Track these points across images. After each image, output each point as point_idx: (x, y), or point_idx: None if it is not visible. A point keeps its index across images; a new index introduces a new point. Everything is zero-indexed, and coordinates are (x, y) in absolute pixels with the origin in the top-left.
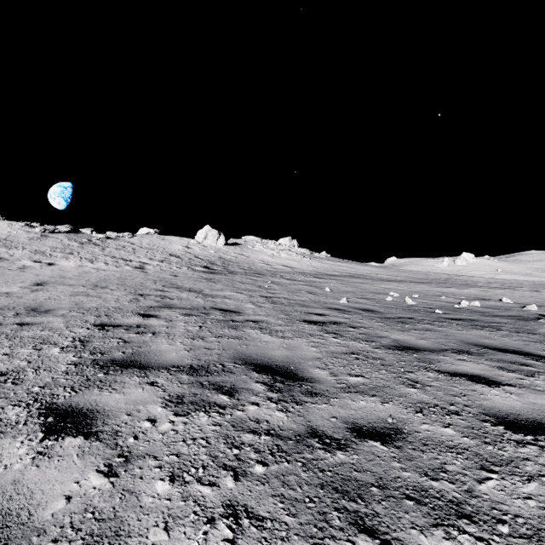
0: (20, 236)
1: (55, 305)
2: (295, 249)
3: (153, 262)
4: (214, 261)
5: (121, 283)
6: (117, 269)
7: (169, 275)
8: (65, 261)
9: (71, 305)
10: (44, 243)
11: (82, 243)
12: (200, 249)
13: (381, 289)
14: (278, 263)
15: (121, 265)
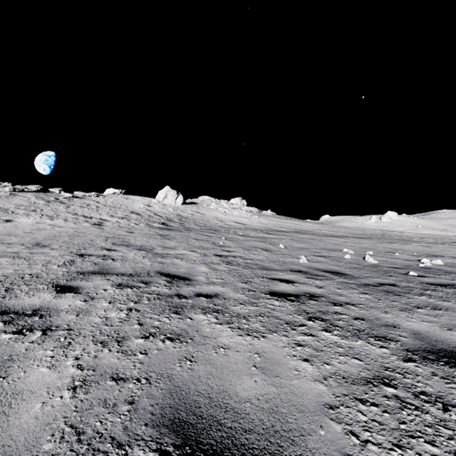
0: None
1: None
2: (245, 207)
3: (113, 219)
4: (172, 218)
5: (69, 240)
6: (75, 226)
7: (124, 232)
8: (24, 218)
9: None
10: (11, 201)
11: (48, 202)
12: (160, 208)
13: (332, 245)
14: (231, 220)
15: (80, 221)
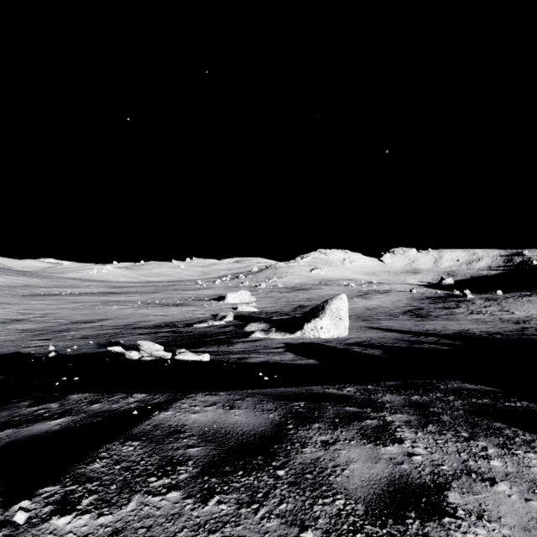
0: None
1: None
2: None
3: None
4: None
5: None
6: None
7: None
8: None
9: None
10: None
11: None
12: None
13: (38, 291)
14: None
15: None
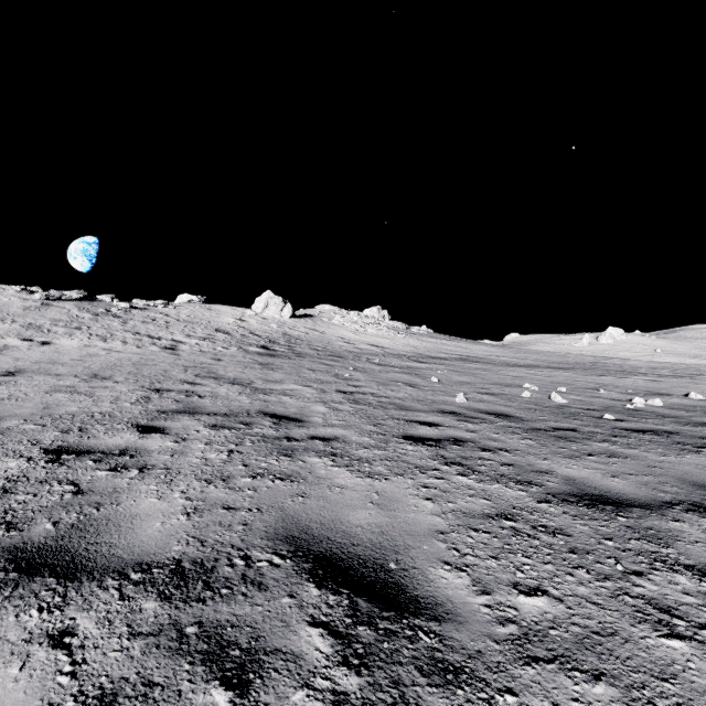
0: (13, 305)
1: (10, 409)
2: (387, 322)
3: (191, 340)
4: (276, 338)
5: (135, 371)
6: (138, 350)
7: (209, 359)
8: (66, 339)
9: (35, 409)
10: (44, 315)
11: (96, 315)
12: (258, 323)
13: (510, 378)
14: (364, 341)
15: (145, 344)
